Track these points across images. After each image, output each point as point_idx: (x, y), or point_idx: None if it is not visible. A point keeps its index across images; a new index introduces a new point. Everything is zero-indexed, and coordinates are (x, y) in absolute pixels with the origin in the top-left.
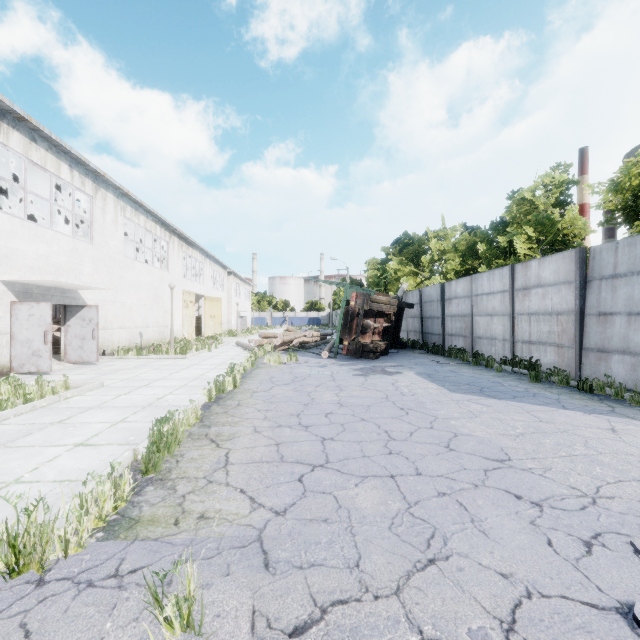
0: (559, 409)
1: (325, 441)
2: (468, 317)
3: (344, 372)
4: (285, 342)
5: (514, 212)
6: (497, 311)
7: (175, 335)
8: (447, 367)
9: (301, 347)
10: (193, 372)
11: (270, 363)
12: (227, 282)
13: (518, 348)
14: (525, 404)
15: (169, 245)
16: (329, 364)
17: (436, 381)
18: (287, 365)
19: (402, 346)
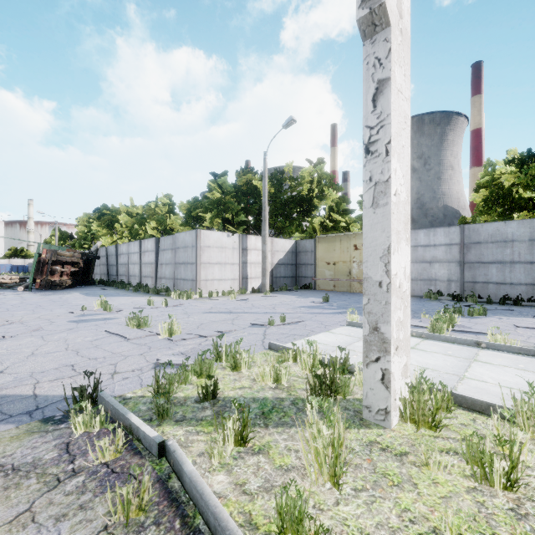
0: (124, 297)
1: (9, 309)
2: (127, 265)
3: (32, 295)
4: None
5: (147, 213)
6: (136, 262)
7: None
8: (104, 290)
9: None
10: None
11: None
12: None
13: (142, 279)
14: (114, 297)
15: None
16: (23, 293)
17: (87, 295)
18: None
19: (91, 283)
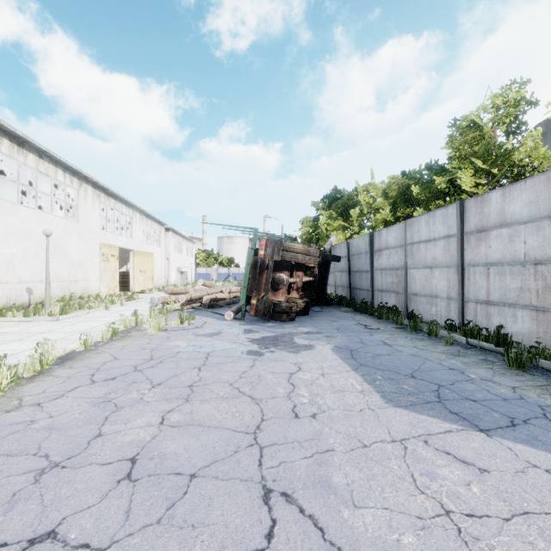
0: None
1: None
2: (401, 270)
3: (233, 346)
4: (193, 299)
5: (458, 141)
6: (439, 262)
7: (88, 290)
8: (377, 335)
9: (214, 304)
10: (11, 348)
11: (151, 329)
12: (166, 238)
13: (469, 309)
14: None
15: (78, 193)
16: (226, 330)
17: (361, 368)
18: (168, 332)
19: (328, 303)
